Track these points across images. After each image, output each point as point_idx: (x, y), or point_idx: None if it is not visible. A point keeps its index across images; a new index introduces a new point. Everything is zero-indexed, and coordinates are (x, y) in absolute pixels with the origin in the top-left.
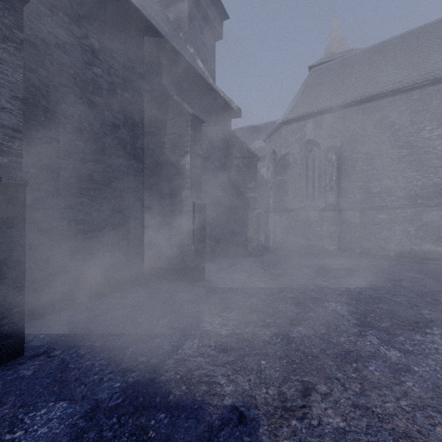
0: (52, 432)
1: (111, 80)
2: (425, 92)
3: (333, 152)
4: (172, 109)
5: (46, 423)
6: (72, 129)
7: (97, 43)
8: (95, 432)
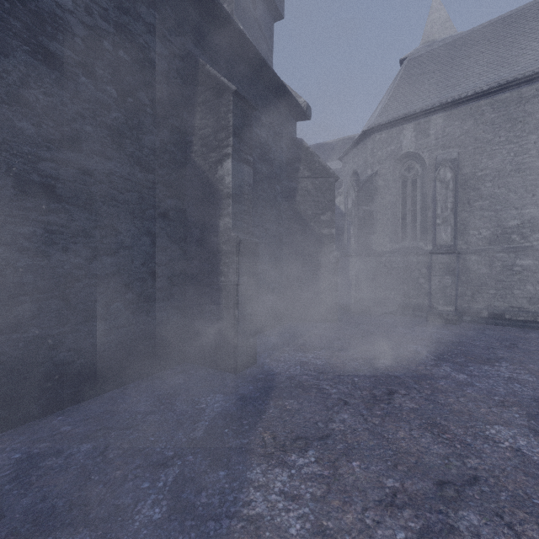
0: None
1: (93, 23)
2: None
3: (448, 168)
4: (203, 87)
5: None
6: (6, 97)
7: None
8: None
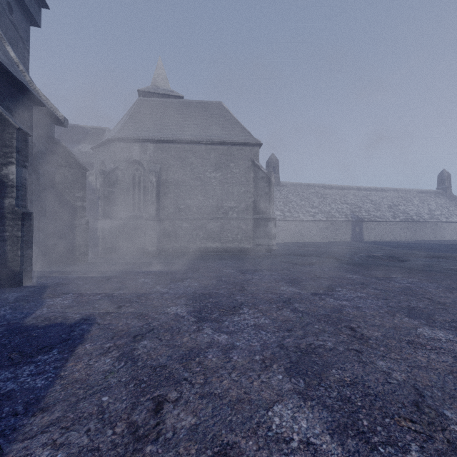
0: None
1: None
2: (208, 148)
3: (154, 176)
4: None
5: None
6: None
7: None
8: None
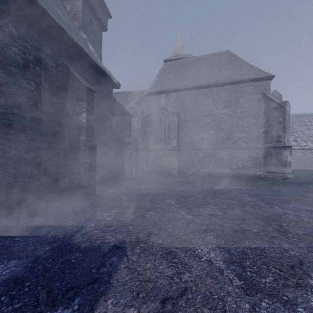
0: (13, 271)
1: (26, 57)
2: (219, 89)
3: (175, 116)
4: (72, 81)
5: (7, 269)
6: None
7: (15, 31)
8: (41, 266)
